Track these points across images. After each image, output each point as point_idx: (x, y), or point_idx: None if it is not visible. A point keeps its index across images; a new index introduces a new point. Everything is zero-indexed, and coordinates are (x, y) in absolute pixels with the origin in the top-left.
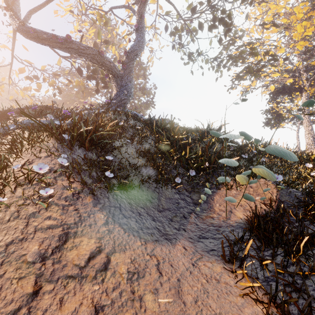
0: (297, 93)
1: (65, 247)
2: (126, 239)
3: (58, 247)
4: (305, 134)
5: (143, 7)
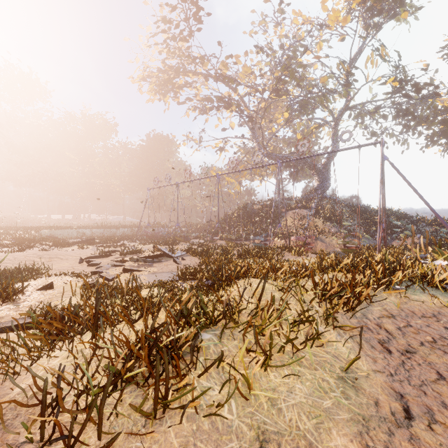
0: None
1: None
2: None
3: None
4: None
5: (338, 123)
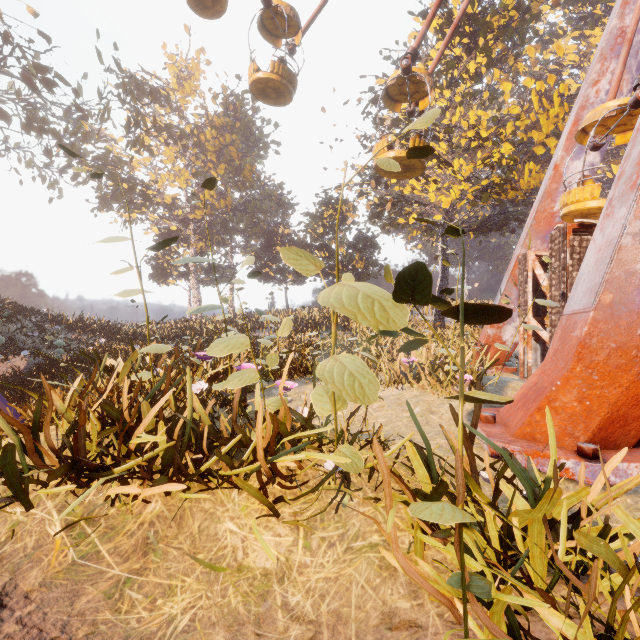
0: (185, 244)
1: None
2: None
3: None
4: (193, 298)
5: None
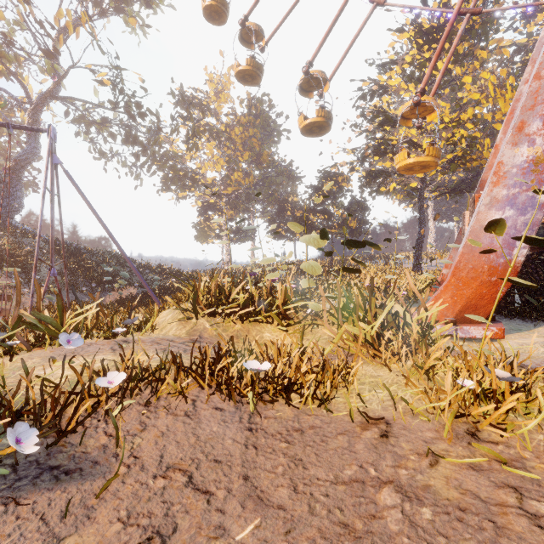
0: (220, 213)
1: None
2: None
3: None
4: (225, 252)
5: (39, 111)
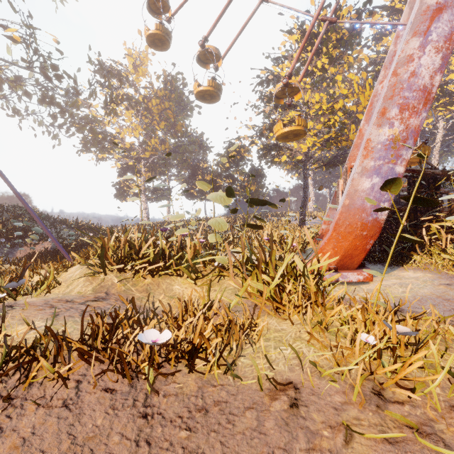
0: (138, 174)
1: None
2: None
3: None
4: (143, 210)
5: None
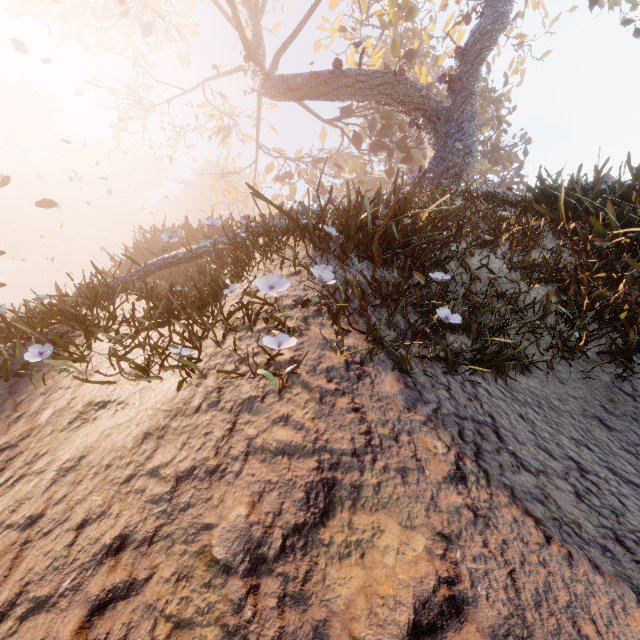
0: None
1: (322, 537)
2: (563, 577)
3: (301, 529)
4: None
5: None
